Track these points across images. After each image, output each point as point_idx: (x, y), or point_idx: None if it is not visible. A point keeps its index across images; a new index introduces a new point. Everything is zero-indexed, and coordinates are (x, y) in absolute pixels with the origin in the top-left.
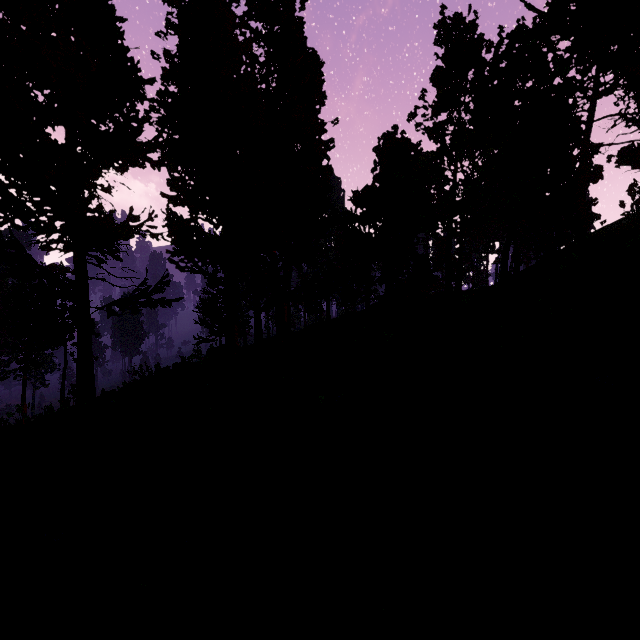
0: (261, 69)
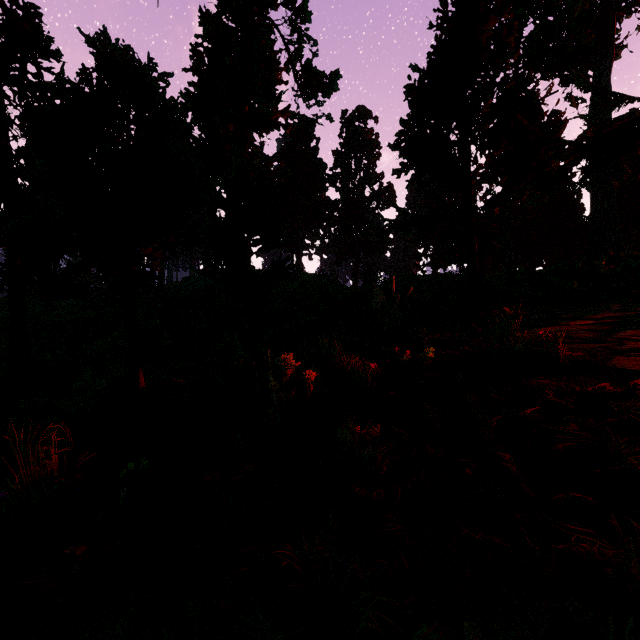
0: None
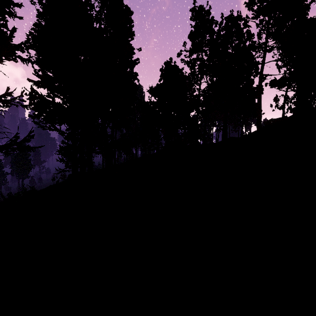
0: (97, 14)
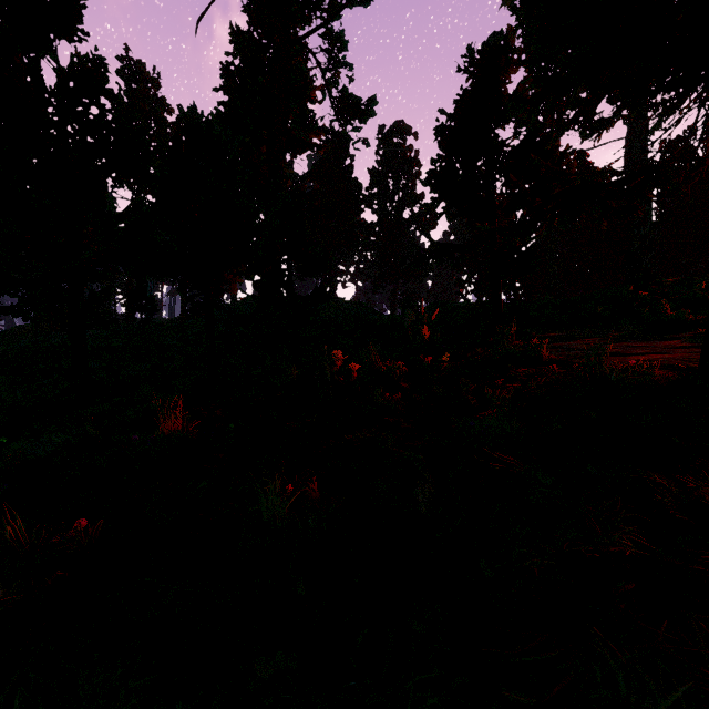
0: None
